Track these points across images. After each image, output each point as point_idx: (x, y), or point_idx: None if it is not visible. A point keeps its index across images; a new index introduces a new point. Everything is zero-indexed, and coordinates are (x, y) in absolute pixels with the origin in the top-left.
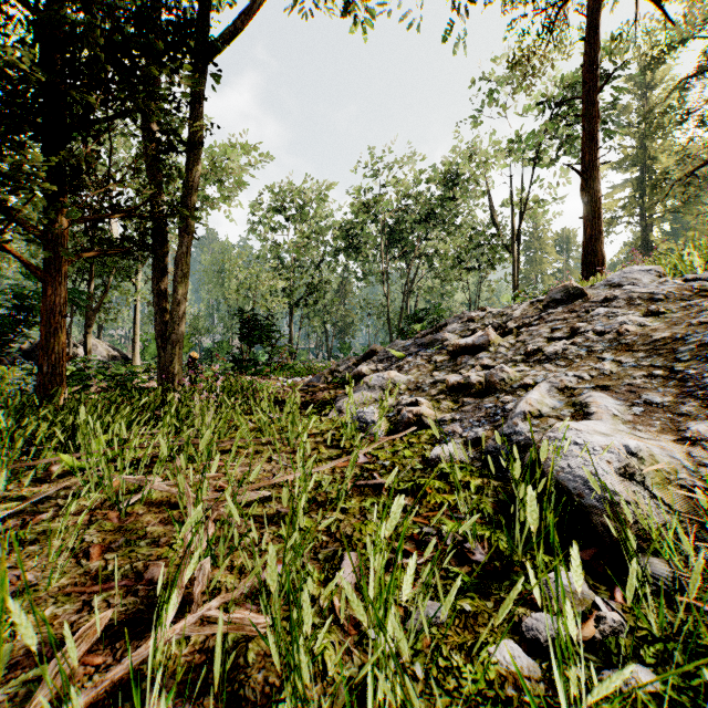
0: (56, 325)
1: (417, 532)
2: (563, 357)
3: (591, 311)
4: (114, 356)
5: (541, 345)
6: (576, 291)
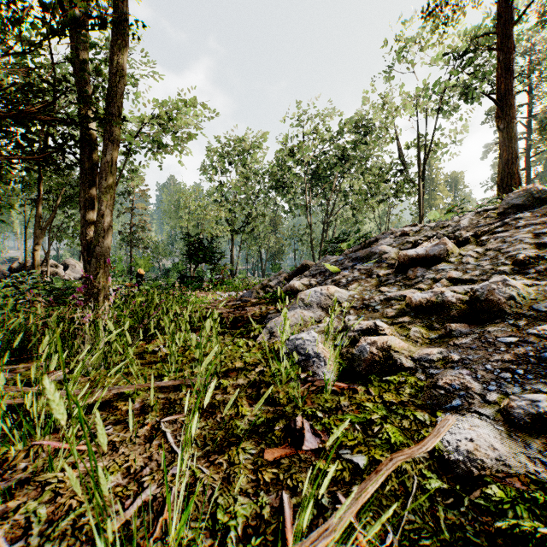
0: None
1: None
2: None
3: None
4: None
5: (531, 252)
6: (542, 194)
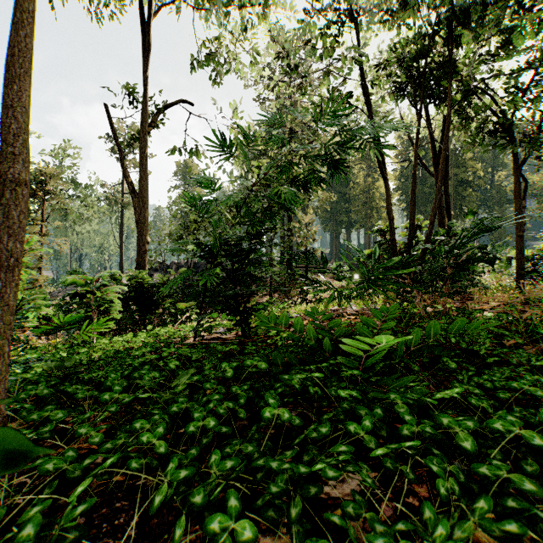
0: None
1: None
2: None
3: None
4: None
5: None
6: None
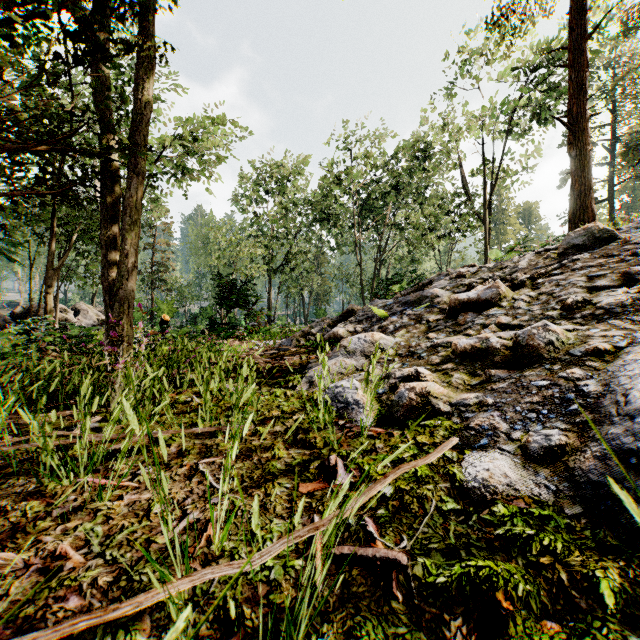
0: None
1: None
2: (637, 310)
3: (639, 253)
4: (103, 321)
5: (582, 297)
6: (604, 234)
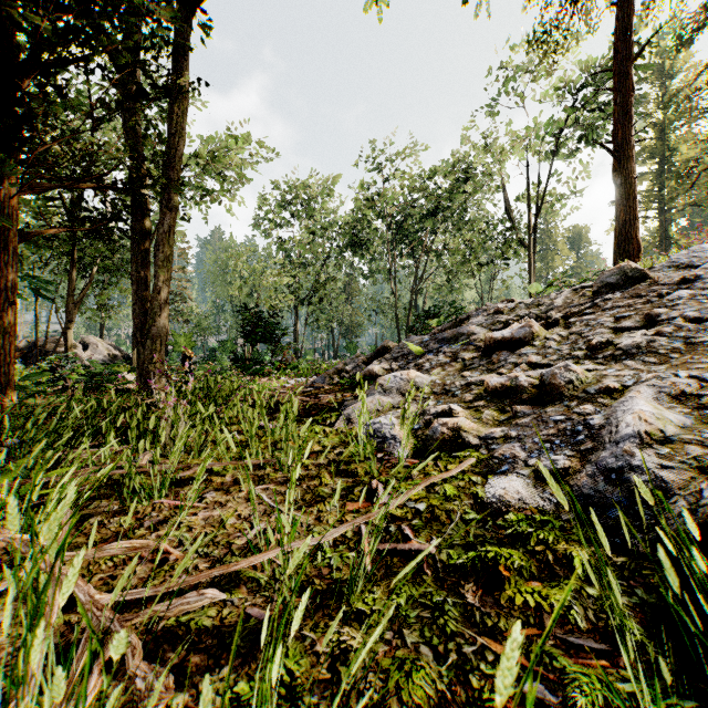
0: (2, 314)
1: (513, 695)
2: (650, 352)
3: (665, 295)
4: (115, 356)
5: (607, 337)
6: (636, 273)
